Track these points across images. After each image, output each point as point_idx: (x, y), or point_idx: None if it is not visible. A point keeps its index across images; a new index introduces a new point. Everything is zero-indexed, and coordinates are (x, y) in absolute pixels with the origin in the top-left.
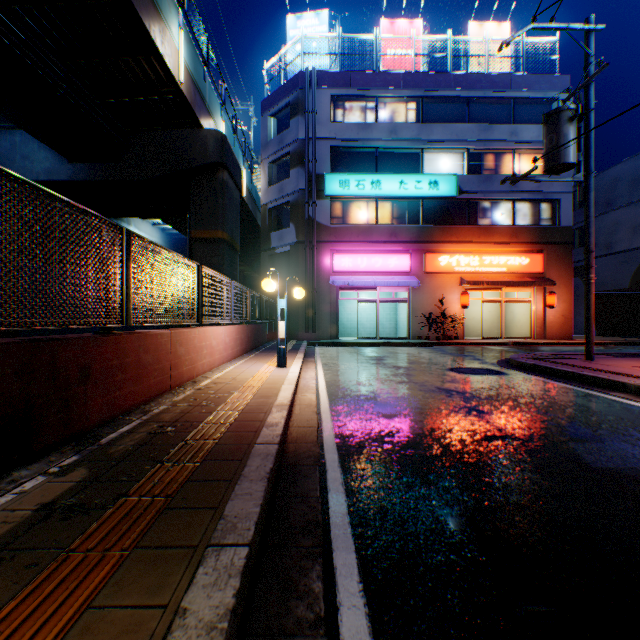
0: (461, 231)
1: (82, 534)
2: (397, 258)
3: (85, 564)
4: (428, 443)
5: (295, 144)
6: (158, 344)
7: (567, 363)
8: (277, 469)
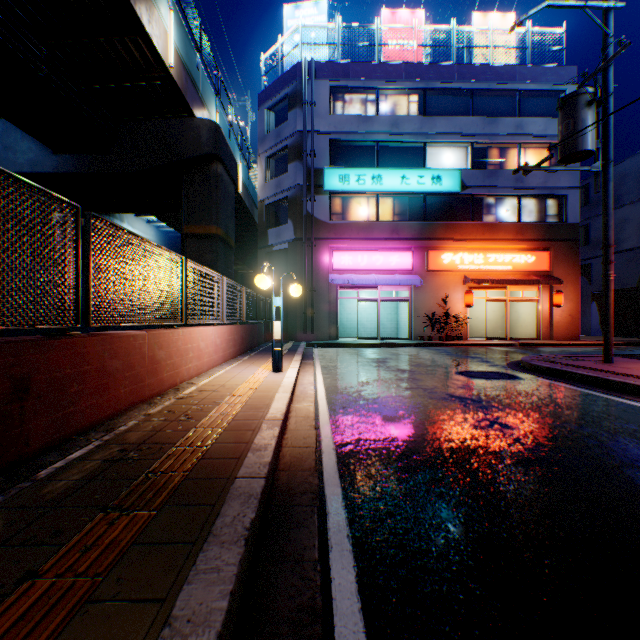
0: (465, 228)
1: None
2: (399, 256)
3: None
4: (451, 470)
5: (293, 137)
6: (130, 347)
7: (586, 366)
8: (263, 513)
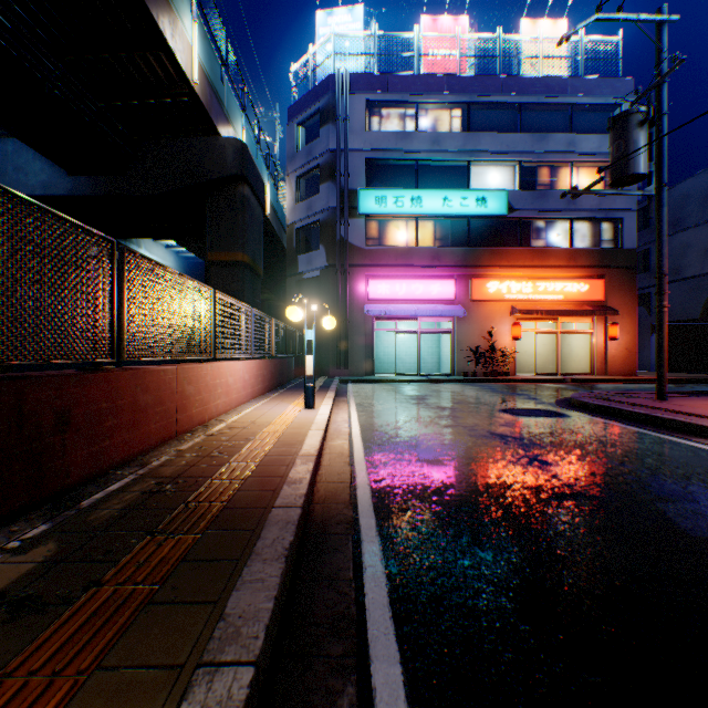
0: (512, 254)
1: (27, 646)
2: (440, 284)
3: (21, 698)
4: (485, 503)
5: (325, 156)
6: (160, 382)
7: (637, 403)
8: (300, 540)
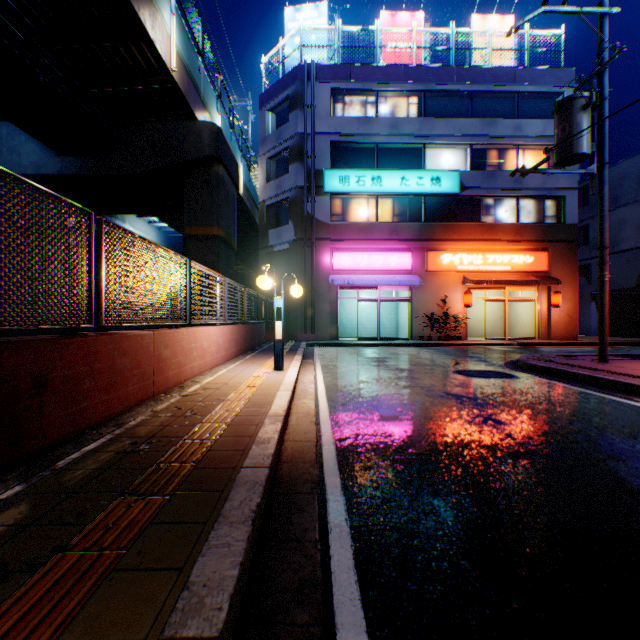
0: (464, 229)
1: None
2: (398, 256)
3: None
4: (444, 462)
5: (293, 139)
6: (138, 346)
7: (581, 365)
8: (267, 500)
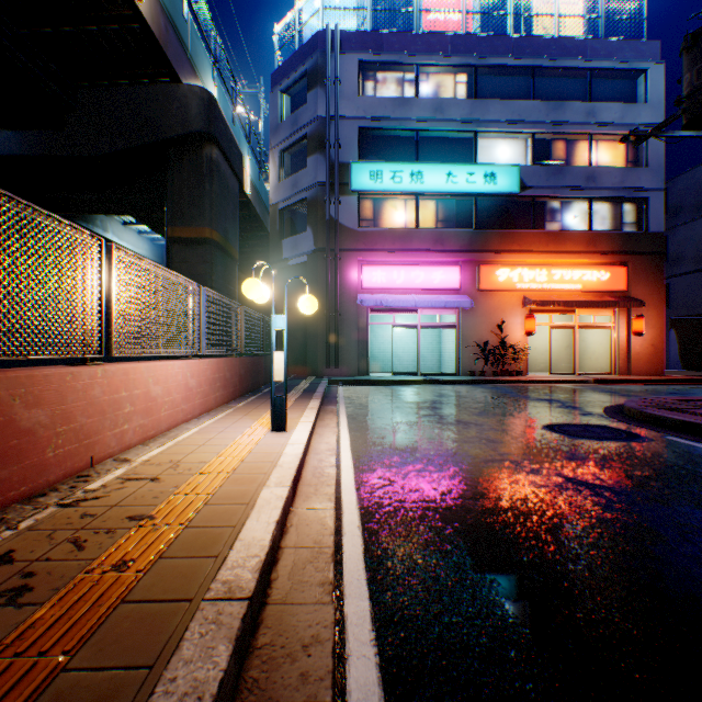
0: (525, 237)
1: None
2: (443, 271)
3: None
4: None
5: (313, 124)
6: None
7: None
8: None
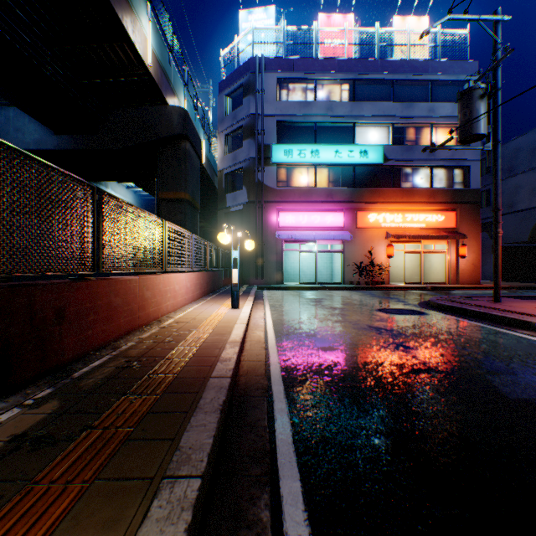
0: (387, 193)
1: (47, 466)
2: (333, 215)
3: (47, 497)
4: (362, 376)
5: (247, 119)
6: (127, 289)
7: (478, 305)
8: (229, 400)
